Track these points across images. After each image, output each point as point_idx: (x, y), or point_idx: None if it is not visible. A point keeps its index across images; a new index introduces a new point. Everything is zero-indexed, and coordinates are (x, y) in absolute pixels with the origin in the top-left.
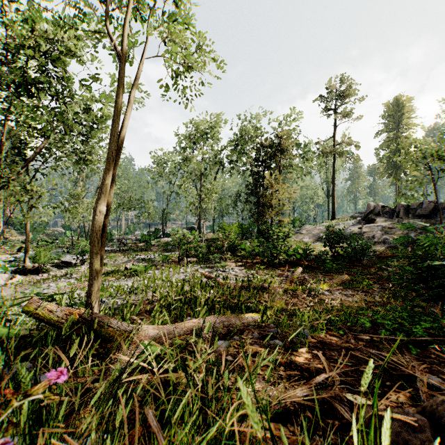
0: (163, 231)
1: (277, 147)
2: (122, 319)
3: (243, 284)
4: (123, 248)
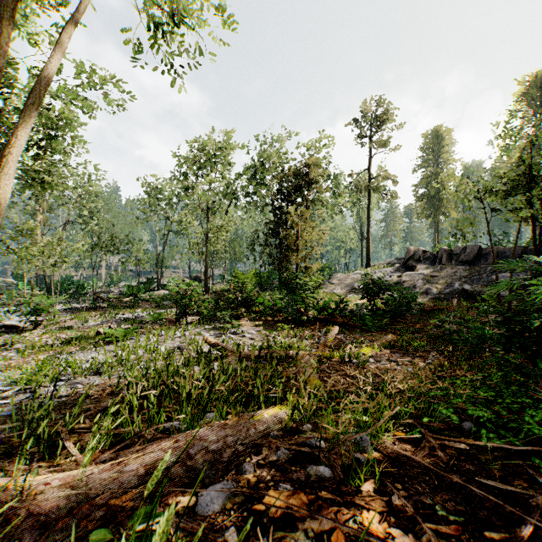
0: (157, 281)
1: (303, 176)
2: (35, 439)
3: (261, 352)
4: (100, 305)
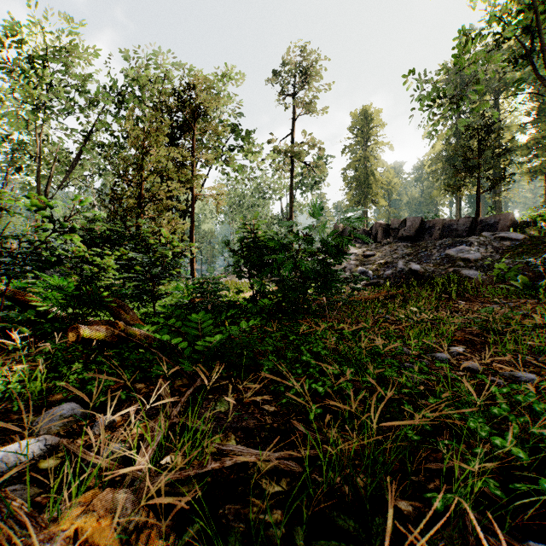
0: None
1: (185, 101)
2: None
3: None
4: None
